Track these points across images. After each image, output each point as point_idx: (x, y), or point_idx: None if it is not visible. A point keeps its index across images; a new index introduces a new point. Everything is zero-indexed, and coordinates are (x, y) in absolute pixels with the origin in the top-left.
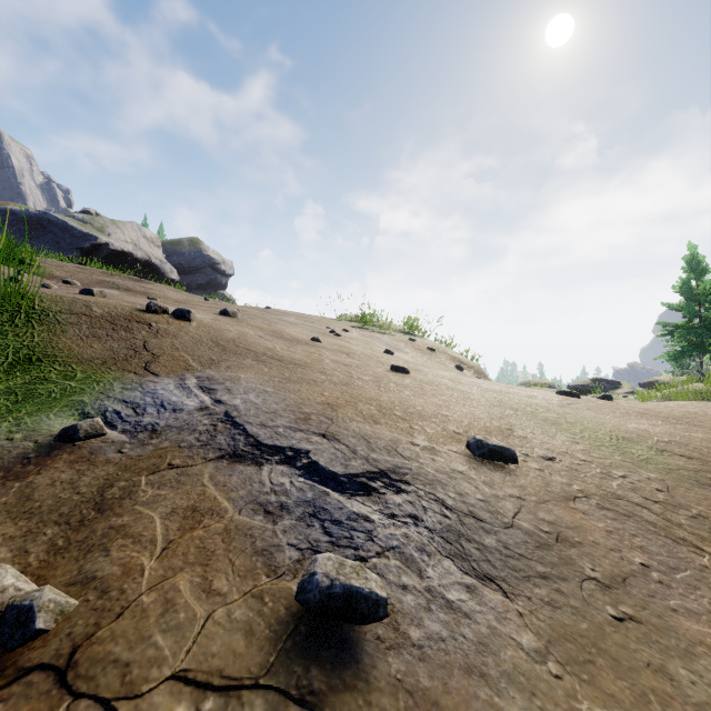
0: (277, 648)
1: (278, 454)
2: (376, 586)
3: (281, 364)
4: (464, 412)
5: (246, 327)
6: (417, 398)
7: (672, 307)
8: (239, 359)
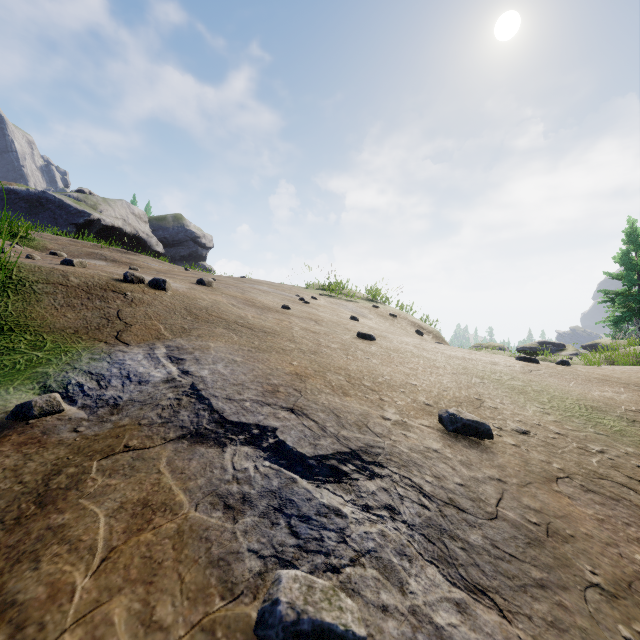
0: None
1: (243, 433)
2: (352, 619)
3: (251, 333)
4: (432, 381)
5: (219, 295)
6: (384, 366)
7: (613, 276)
8: (210, 327)
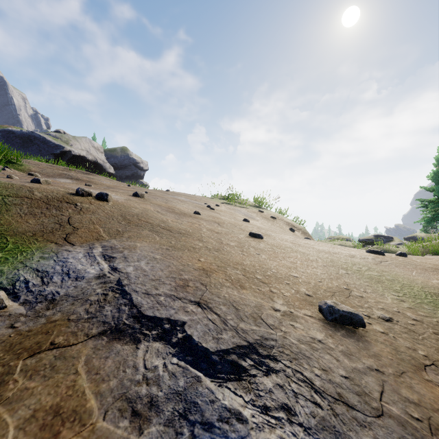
0: None
1: (156, 328)
2: None
3: (170, 234)
4: (309, 273)
5: (148, 204)
6: (271, 261)
7: (426, 189)
8: (139, 230)
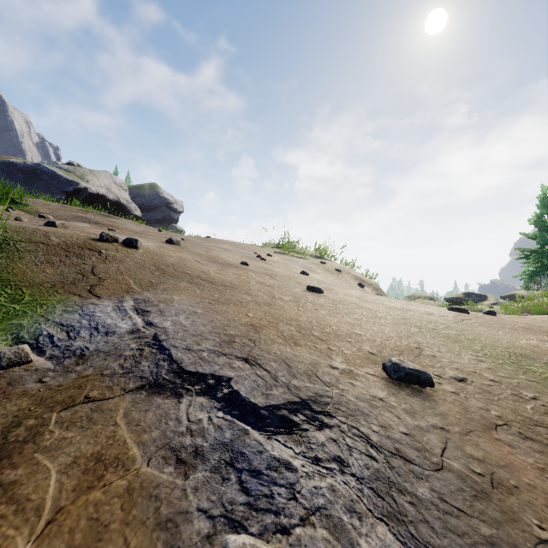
0: None
1: (199, 383)
2: None
3: (212, 286)
4: (375, 331)
5: (186, 253)
6: (332, 317)
7: (528, 236)
8: (175, 282)
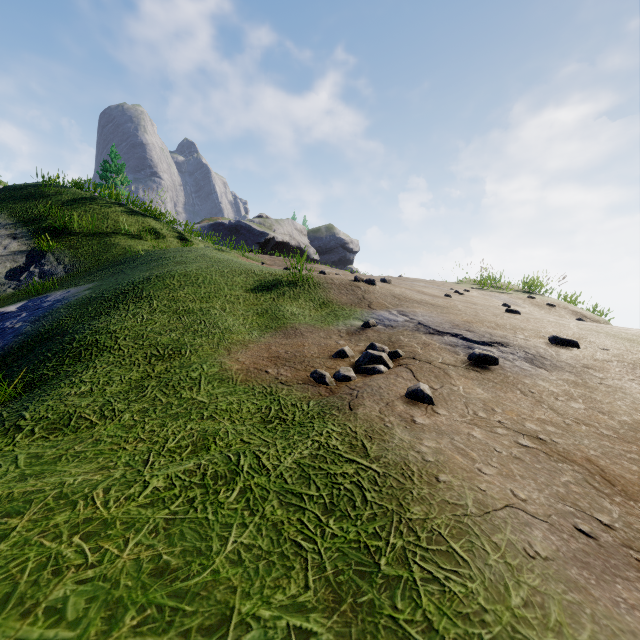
0: (464, 364)
1: (448, 334)
2: (494, 355)
3: (433, 307)
4: (555, 330)
5: (401, 288)
6: (522, 323)
7: None
8: (410, 304)
